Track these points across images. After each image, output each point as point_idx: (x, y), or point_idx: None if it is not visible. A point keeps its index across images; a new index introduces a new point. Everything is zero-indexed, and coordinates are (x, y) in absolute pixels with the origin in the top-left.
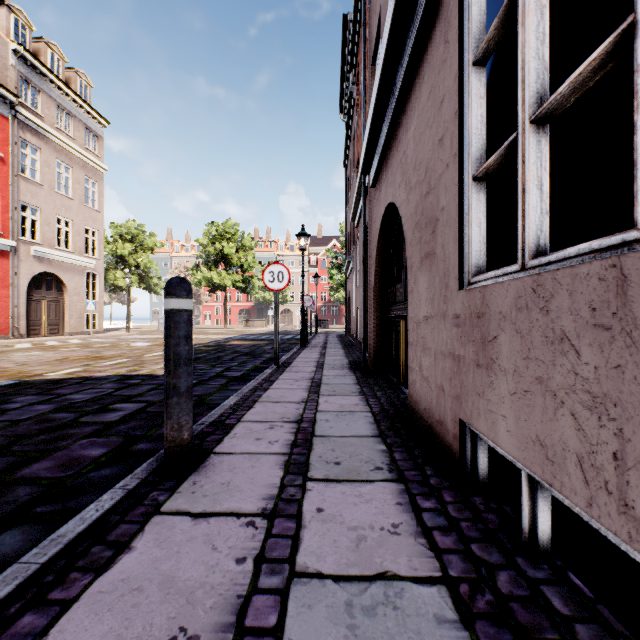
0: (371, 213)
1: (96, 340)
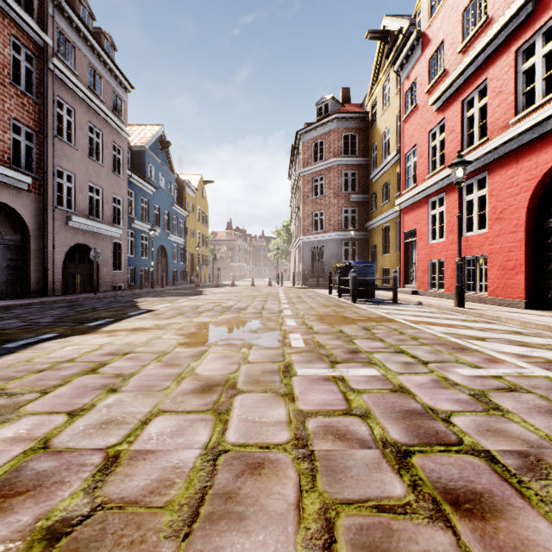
0: (59, 229)
1: None
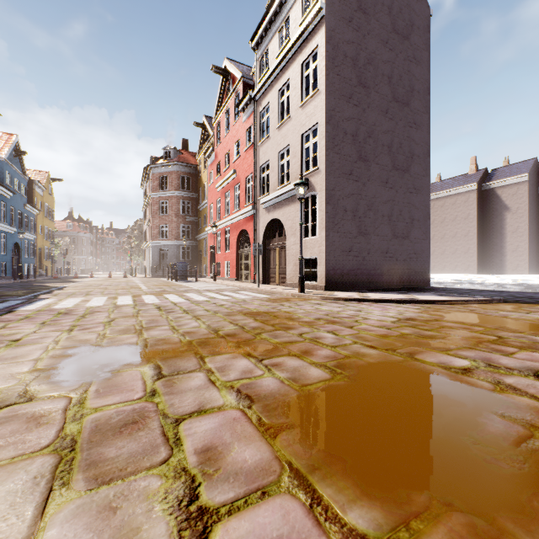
0: None
1: (202, 288)
